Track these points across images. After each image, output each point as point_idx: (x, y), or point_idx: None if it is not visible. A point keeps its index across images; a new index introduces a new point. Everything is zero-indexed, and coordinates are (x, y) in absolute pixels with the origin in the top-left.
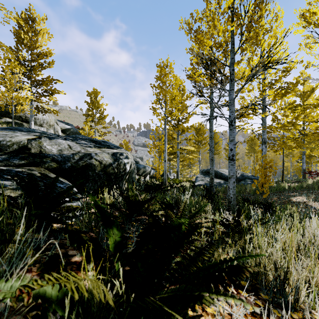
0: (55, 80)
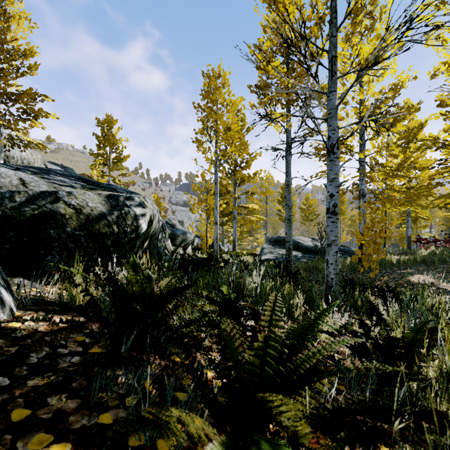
0: (41, 96)
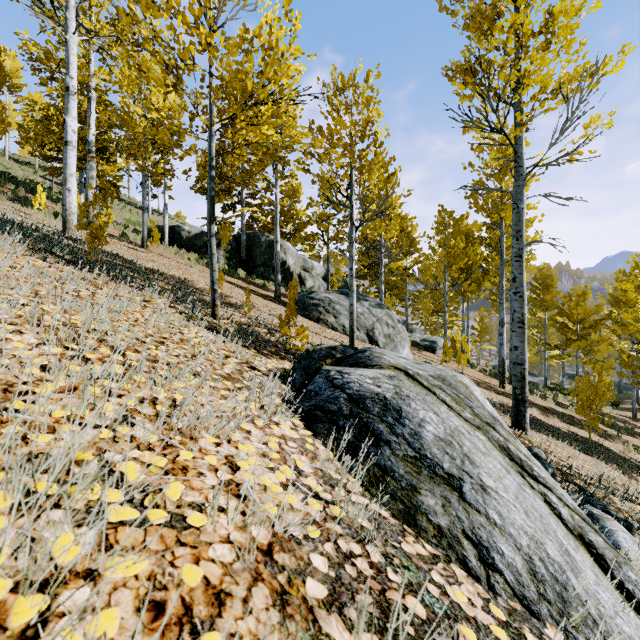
0: None
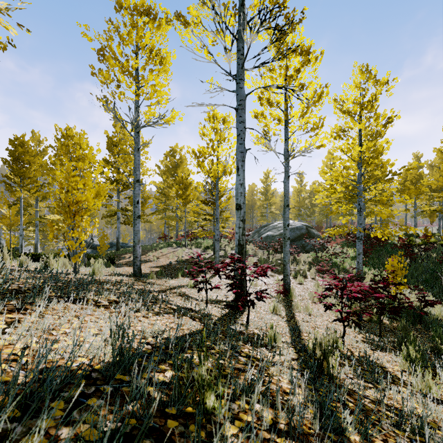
0: None
